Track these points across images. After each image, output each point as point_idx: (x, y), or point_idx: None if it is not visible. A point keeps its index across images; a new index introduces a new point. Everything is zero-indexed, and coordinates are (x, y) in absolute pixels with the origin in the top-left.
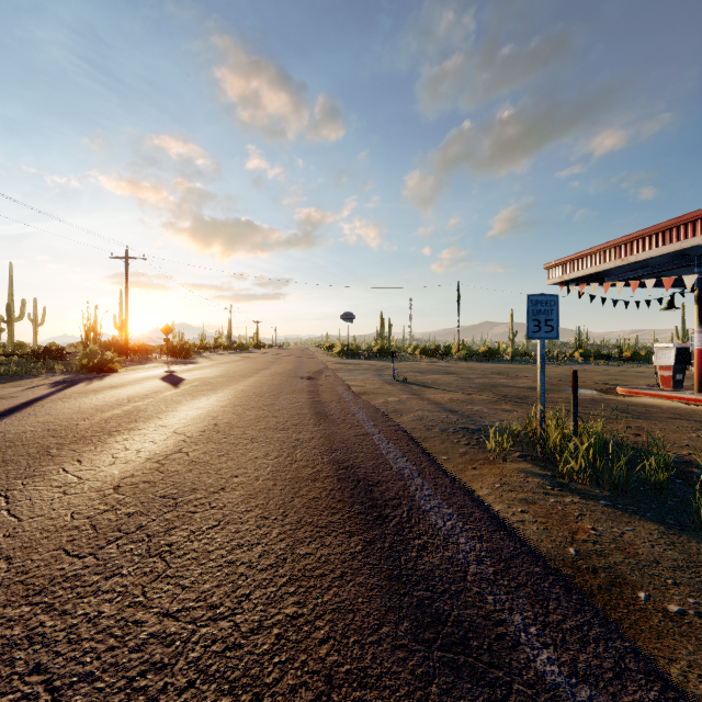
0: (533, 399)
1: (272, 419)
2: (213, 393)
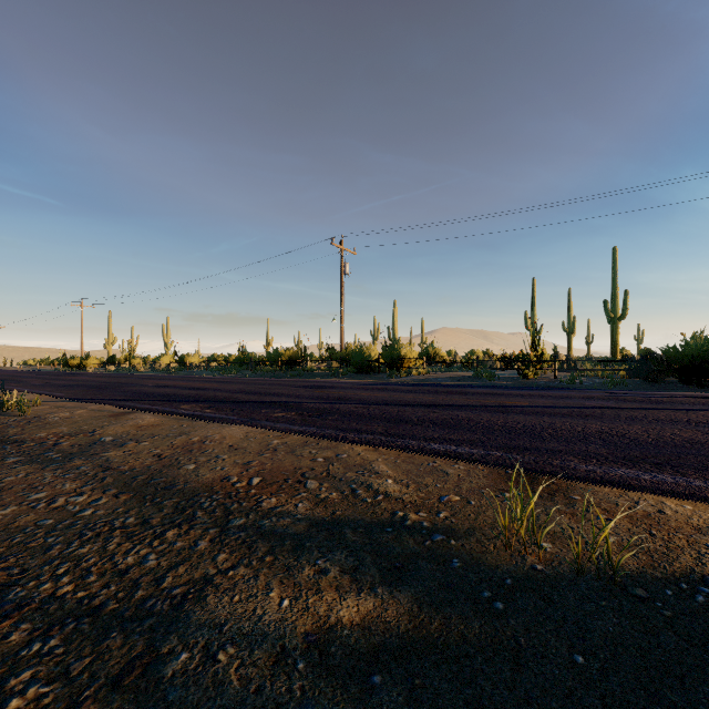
0: None
1: None
2: None
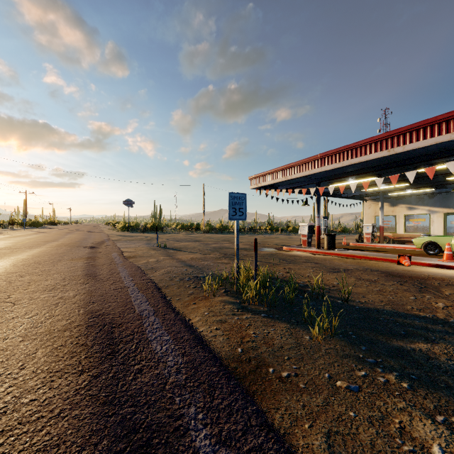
0: (241, 255)
1: (44, 282)
2: None
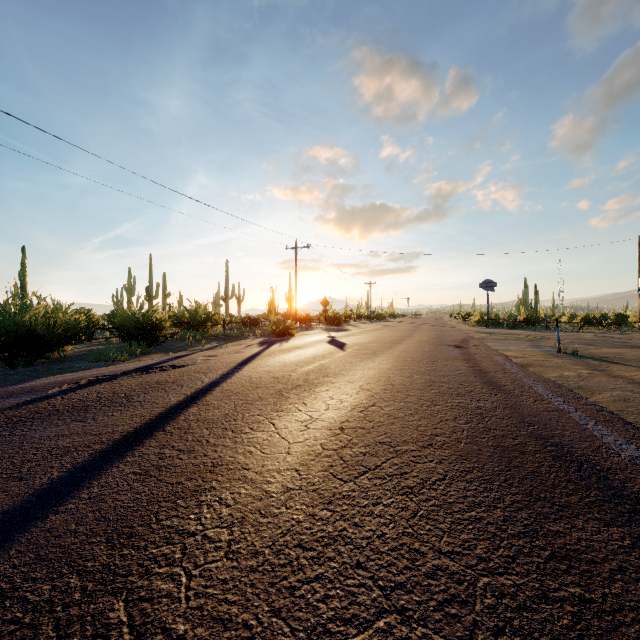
0: None
1: (442, 384)
2: (374, 356)
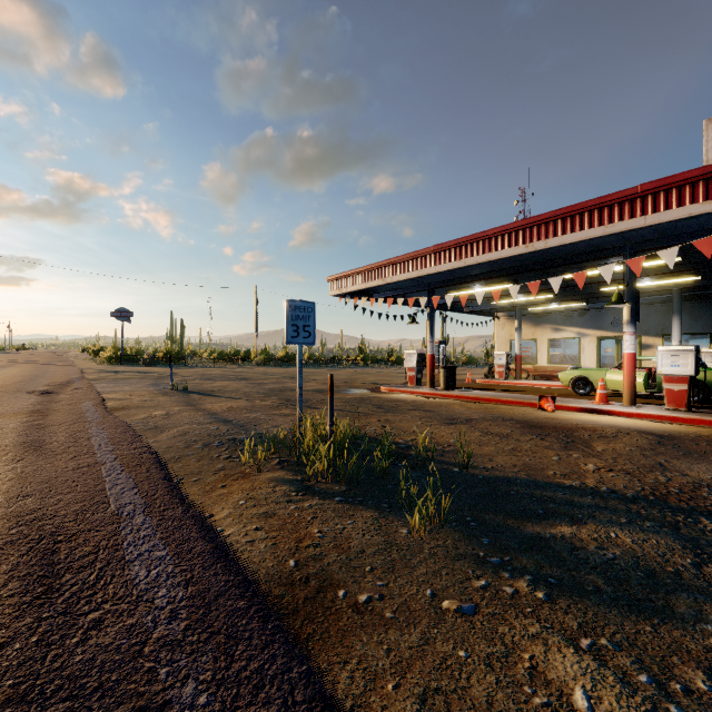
0: (313, 402)
1: None
2: None
